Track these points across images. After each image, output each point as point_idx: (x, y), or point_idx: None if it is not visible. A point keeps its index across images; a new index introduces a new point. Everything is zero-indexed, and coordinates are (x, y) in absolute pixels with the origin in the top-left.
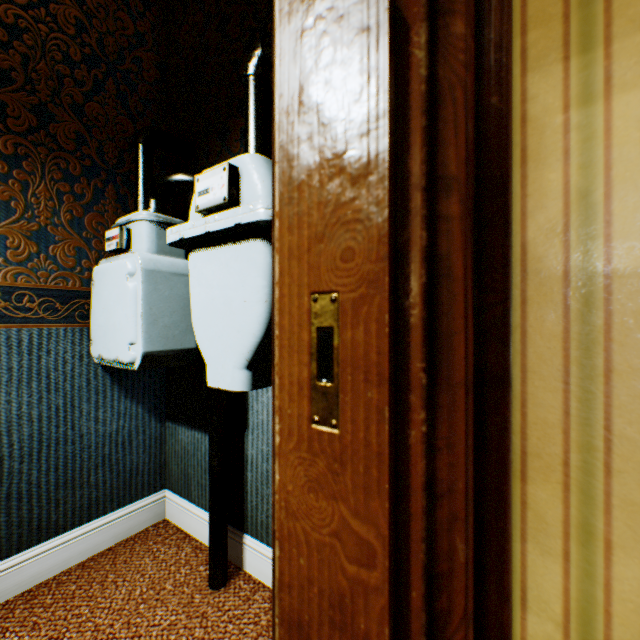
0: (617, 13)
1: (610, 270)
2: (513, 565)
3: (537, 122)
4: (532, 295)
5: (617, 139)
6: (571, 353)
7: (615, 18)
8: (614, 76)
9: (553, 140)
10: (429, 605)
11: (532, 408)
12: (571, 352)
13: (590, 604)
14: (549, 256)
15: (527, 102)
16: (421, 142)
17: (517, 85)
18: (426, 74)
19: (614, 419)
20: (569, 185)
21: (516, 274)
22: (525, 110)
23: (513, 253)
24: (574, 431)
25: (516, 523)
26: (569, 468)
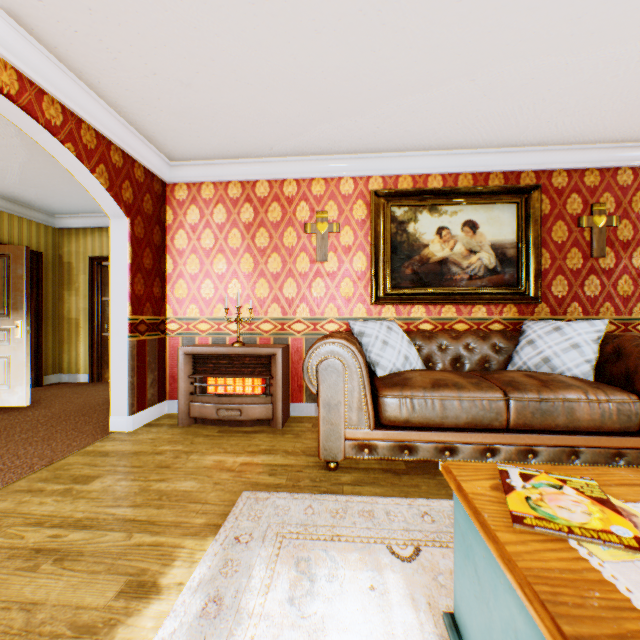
0: (73, 288)
1: (73, 318)
2: (64, 357)
3: (66, 298)
4: (66, 320)
5: (73, 302)
6: (69, 328)
7: (73, 288)
8: (73, 295)
9: (68, 301)
10: (31, 344)
11: (66, 335)
12: (69, 328)
13: (71, 358)
14: (67, 315)
15: (65, 295)
16: (31, 312)
17: (64, 292)
18: (31, 307)
19: (73, 335)
20: (69, 307)
21: (64, 317)
22: (65, 296)
23: (64, 315)
24: (70, 338)
25: (64, 351)
26: (69, 342)
